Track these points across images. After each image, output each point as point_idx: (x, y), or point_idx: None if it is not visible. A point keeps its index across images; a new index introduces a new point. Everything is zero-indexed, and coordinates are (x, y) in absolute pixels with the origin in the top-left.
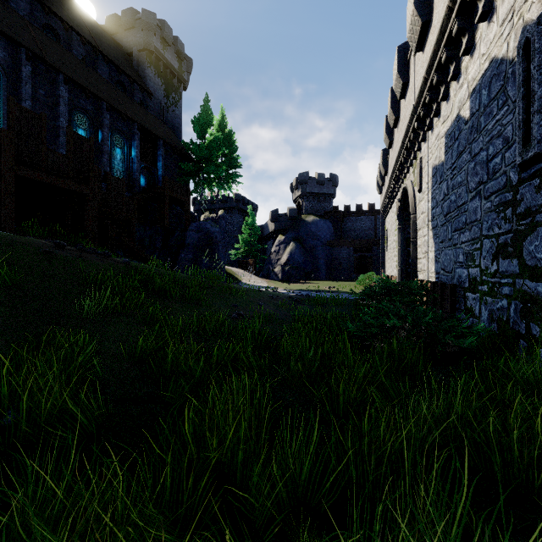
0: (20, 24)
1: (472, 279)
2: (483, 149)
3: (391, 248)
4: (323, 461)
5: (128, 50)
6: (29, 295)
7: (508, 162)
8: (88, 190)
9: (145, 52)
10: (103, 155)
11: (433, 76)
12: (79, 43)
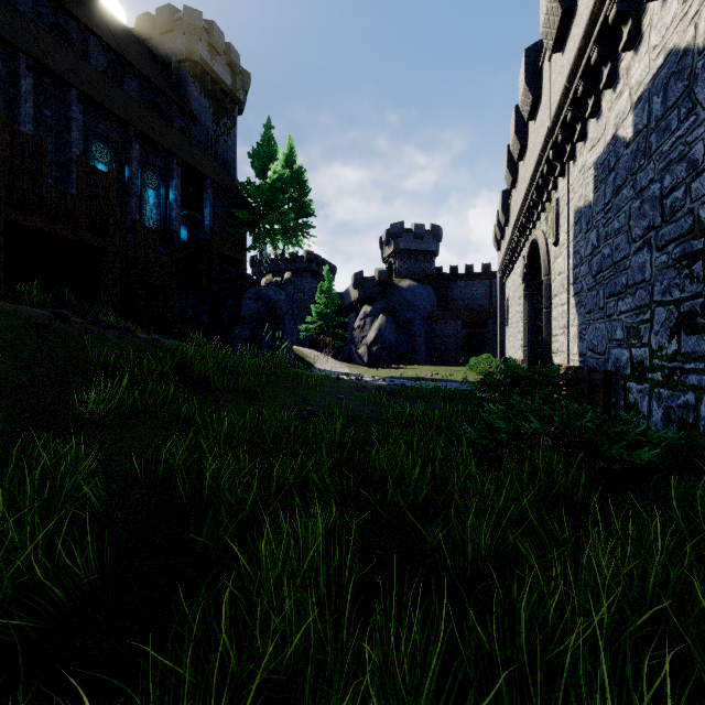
0: (19, 23)
1: (636, 364)
2: (654, 180)
3: (514, 322)
4: (455, 687)
5: (165, 60)
6: (7, 387)
7: (696, 195)
8: (107, 243)
9: (187, 63)
10: (131, 198)
11: (577, 84)
12: (99, 50)
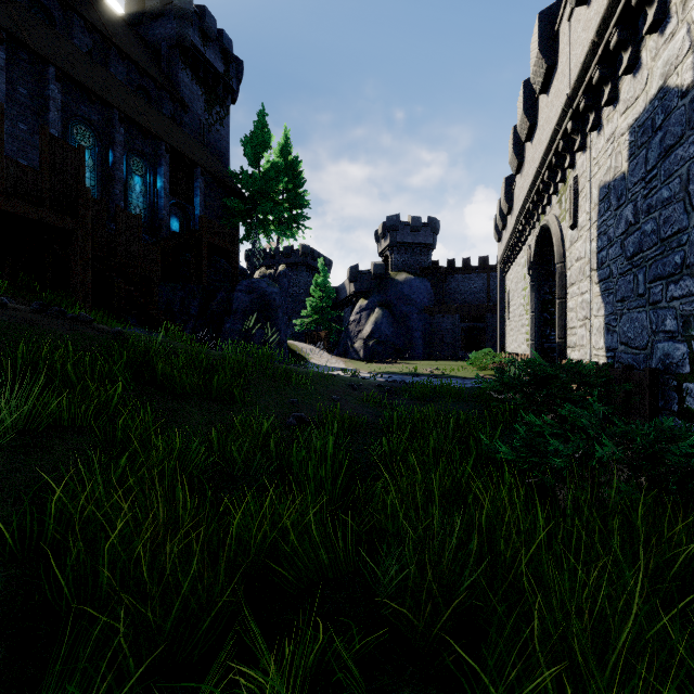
0: None
1: None
2: None
3: (516, 315)
4: None
5: (155, 46)
6: None
7: None
8: (75, 225)
9: (178, 48)
10: (115, 184)
11: (610, 35)
12: (83, 30)
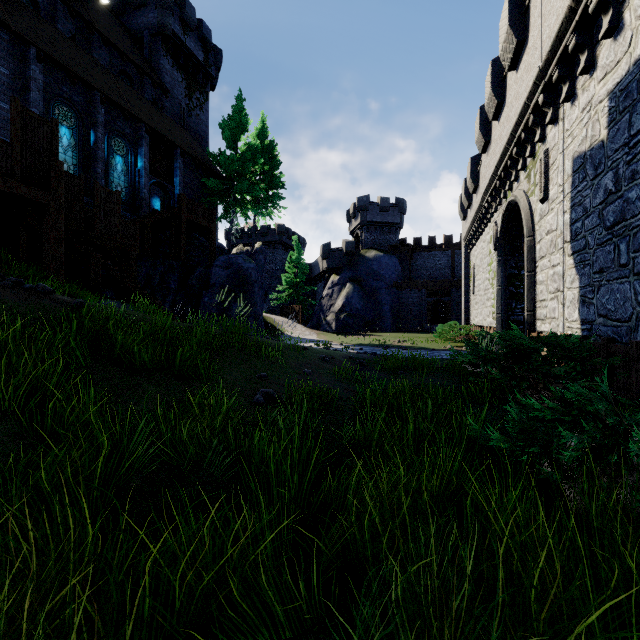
0: None
1: None
2: None
3: (481, 289)
4: None
5: (138, 35)
6: None
7: None
8: (48, 198)
9: (159, 36)
10: (96, 163)
11: None
12: (66, 16)
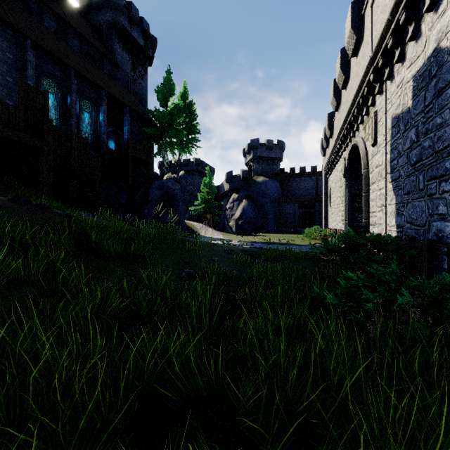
0: None
1: None
2: None
3: (335, 204)
4: None
5: (98, 28)
6: None
7: None
8: (42, 144)
9: (113, 29)
10: (71, 118)
11: (400, 15)
12: (50, 16)
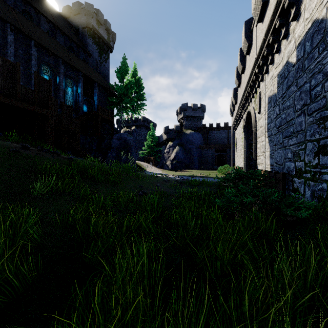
0: (7, 9)
1: (298, 169)
2: (306, 82)
3: (239, 150)
4: None
5: (76, 27)
6: None
7: (327, 89)
8: (48, 112)
9: (86, 28)
10: (60, 91)
11: (269, 37)
12: (45, 22)
